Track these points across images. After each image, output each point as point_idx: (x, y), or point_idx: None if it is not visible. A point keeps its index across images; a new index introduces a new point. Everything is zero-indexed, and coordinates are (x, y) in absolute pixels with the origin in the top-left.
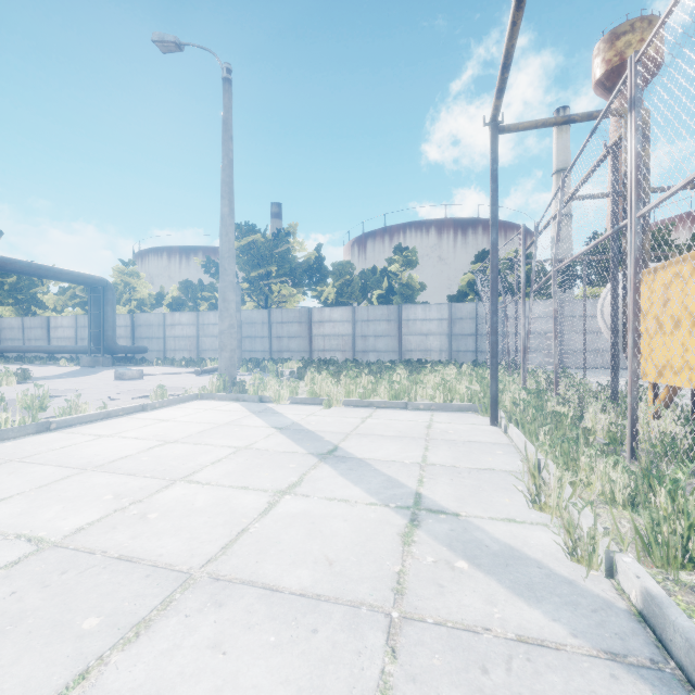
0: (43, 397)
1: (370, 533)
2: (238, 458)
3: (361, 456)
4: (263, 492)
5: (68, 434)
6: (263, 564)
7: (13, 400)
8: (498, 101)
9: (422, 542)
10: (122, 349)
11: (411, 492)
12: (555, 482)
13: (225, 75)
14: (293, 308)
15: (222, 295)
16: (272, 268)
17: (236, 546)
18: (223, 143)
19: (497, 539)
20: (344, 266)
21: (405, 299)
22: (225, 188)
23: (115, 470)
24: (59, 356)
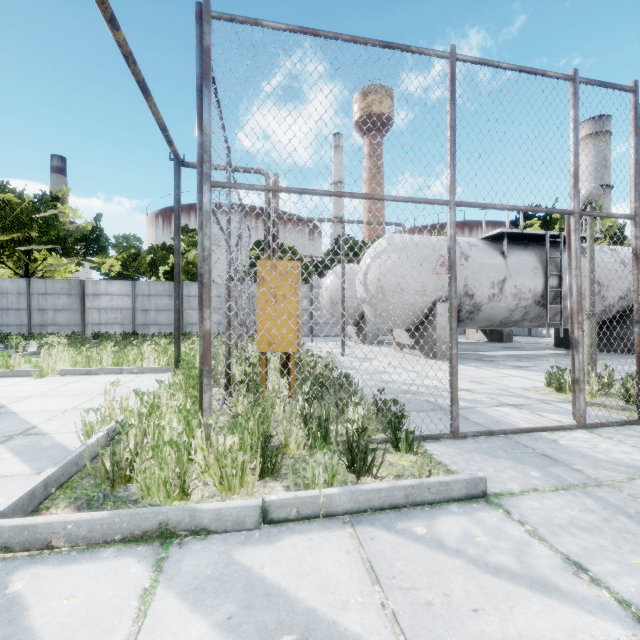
0: None
1: None
2: None
3: (18, 410)
4: None
5: None
6: None
7: None
8: (171, 147)
9: None
10: None
11: (29, 427)
12: (119, 405)
13: None
14: (61, 279)
15: None
16: (32, 233)
17: None
18: None
19: (56, 441)
20: (129, 240)
21: (191, 276)
22: None
23: None
24: None
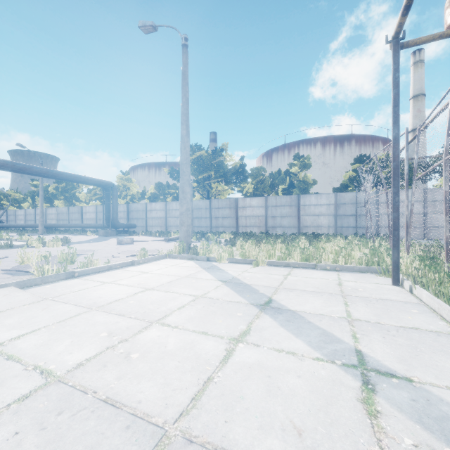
0: (73, 255)
1: (328, 396)
2: (197, 305)
3: (292, 308)
4: (220, 338)
5: (85, 281)
6: (231, 425)
7: (56, 256)
8: (403, 18)
9: (388, 414)
10: (121, 225)
11: (350, 348)
12: None
13: (183, 42)
14: (225, 199)
15: (181, 189)
16: (211, 173)
17: (204, 398)
18: (182, 88)
19: None
20: (259, 170)
21: (302, 191)
22: (183, 117)
23: (111, 311)
24: (87, 230)
